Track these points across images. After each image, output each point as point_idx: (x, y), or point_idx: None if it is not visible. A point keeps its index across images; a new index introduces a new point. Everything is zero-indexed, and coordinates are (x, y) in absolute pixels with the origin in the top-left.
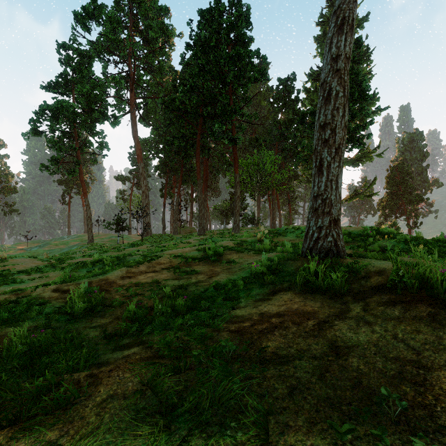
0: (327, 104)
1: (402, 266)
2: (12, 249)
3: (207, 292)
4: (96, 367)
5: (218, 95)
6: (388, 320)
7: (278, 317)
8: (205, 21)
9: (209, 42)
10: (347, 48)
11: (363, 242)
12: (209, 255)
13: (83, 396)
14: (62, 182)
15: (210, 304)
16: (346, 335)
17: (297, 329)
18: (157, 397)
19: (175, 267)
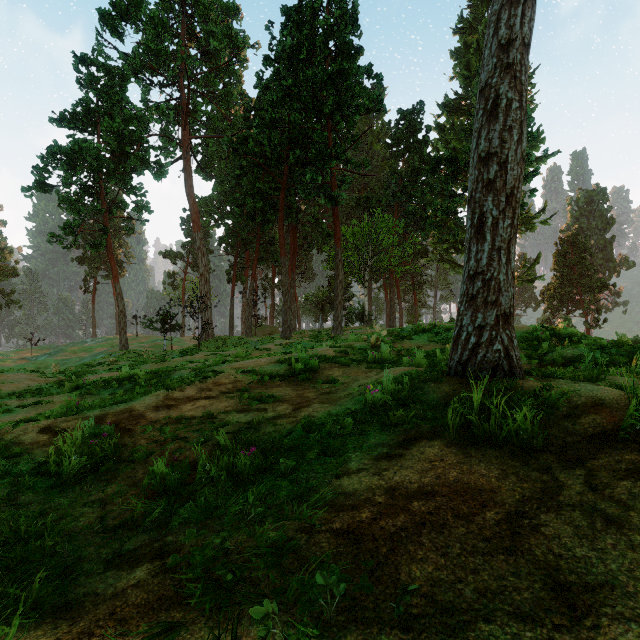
0: (491, 121)
1: None
2: (9, 358)
3: (291, 436)
4: (49, 625)
5: (311, 133)
6: None
7: (423, 499)
8: (293, 24)
9: (298, 54)
10: (525, 28)
11: (532, 350)
12: (296, 370)
13: None
14: (84, 260)
15: (295, 465)
16: (576, 553)
17: (466, 531)
18: None
19: (242, 389)
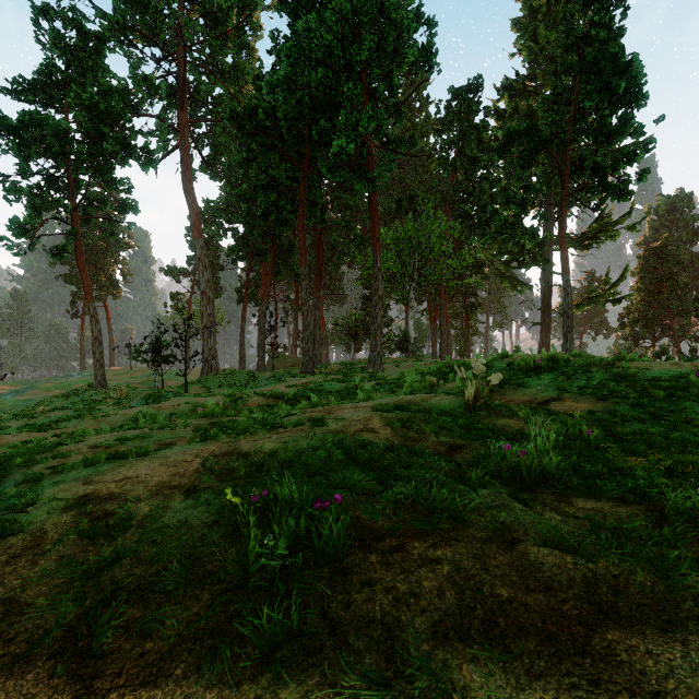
0: None
1: None
2: None
3: None
4: None
5: (340, 97)
6: None
7: None
8: None
9: None
10: None
11: None
12: (251, 570)
13: None
14: (70, 278)
15: None
16: None
17: None
18: None
19: None
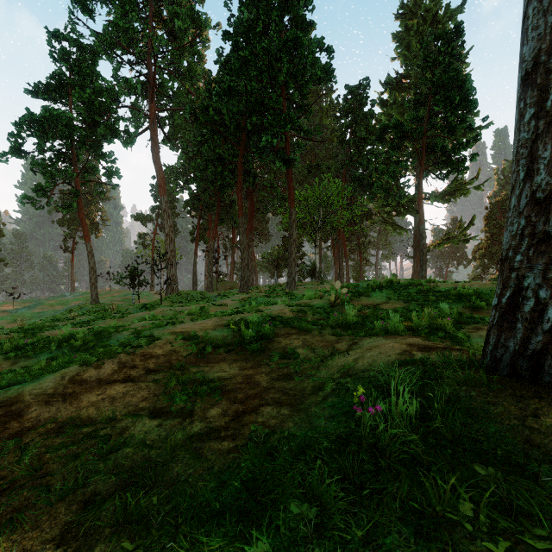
0: None
1: None
2: None
3: (220, 497)
4: None
5: (267, 101)
6: None
7: None
8: (250, 1)
9: (254, 27)
10: None
11: None
12: (246, 339)
13: None
14: (63, 222)
15: None
16: None
17: None
18: None
19: (175, 366)
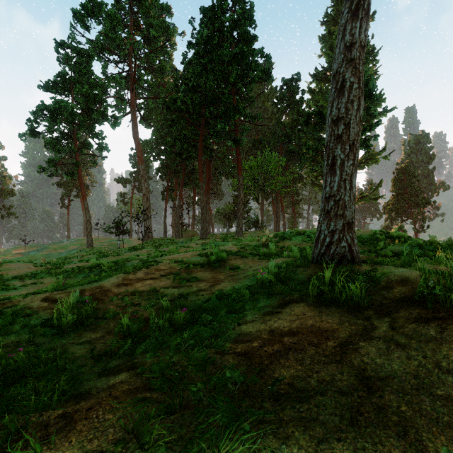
0: (340, 96)
1: (430, 275)
2: (10, 253)
3: (209, 302)
4: (74, 402)
5: (221, 95)
6: (424, 342)
7: (291, 335)
8: (208, 19)
9: (211, 40)
10: (362, 35)
11: (373, 247)
12: (211, 260)
13: (48, 450)
14: (61, 184)
15: (212, 318)
16: (376, 362)
17: (315, 352)
18: (143, 452)
19: (175, 273)
